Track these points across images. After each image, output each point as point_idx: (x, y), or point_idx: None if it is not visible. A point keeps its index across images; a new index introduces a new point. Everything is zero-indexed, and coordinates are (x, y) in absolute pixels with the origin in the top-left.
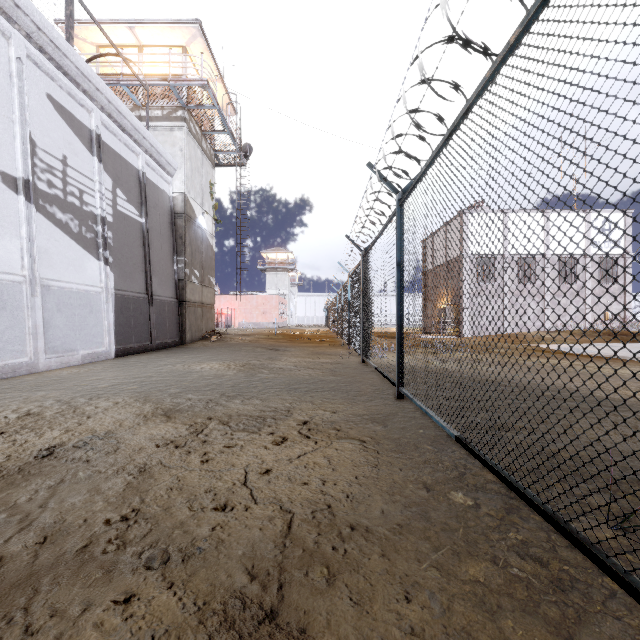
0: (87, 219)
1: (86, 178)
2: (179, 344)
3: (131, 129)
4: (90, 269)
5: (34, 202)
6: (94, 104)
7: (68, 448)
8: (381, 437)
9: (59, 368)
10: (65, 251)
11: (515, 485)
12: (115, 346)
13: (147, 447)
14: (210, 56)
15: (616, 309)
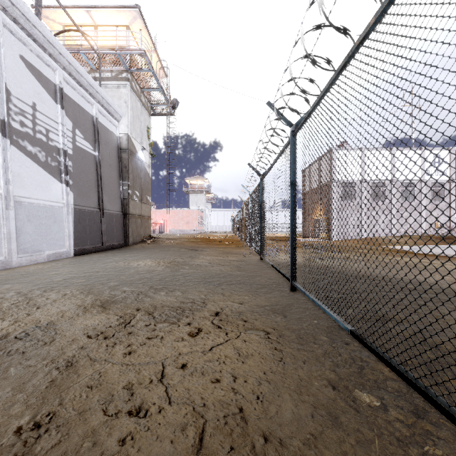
0: (52, 151)
1: (51, 120)
2: (124, 246)
3: (87, 85)
4: (54, 189)
5: (9, 137)
6: (58, 65)
7: (10, 340)
8: (282, 328)
9: (29, 265)
10: (34, 175)
11: (425, 391)
12: (74, 247)
13: (79, 339)
14: (147, 33)
15: (443, 220)
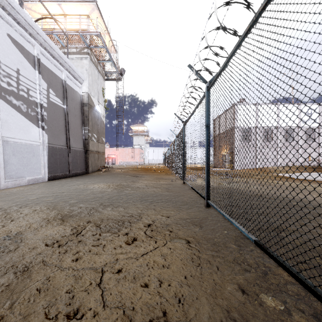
0: (31, 104)
1: (31, 82)
2: (85, 173)
3: (58, 57)
4: (33, 132)
5: None
6: (36, 42)
7: None
8: (200, 237)
9: (13, 187)
10: (18, 122)
11: None
12: (48, 174)
13: (38, 246)
14: (102, 20)
15: (314, 155)
